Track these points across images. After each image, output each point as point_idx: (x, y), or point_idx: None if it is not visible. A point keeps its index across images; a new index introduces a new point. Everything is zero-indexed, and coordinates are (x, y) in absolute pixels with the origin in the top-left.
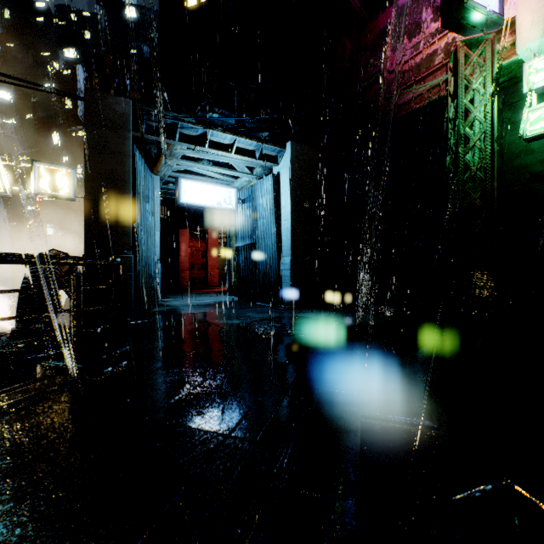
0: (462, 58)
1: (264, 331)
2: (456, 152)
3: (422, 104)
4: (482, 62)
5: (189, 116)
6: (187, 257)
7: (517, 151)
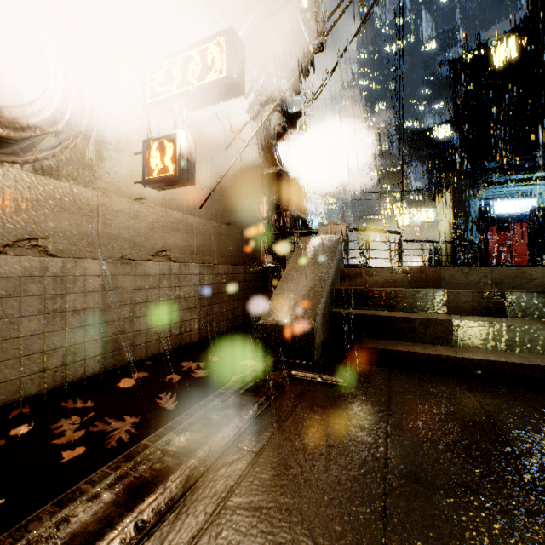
0: None
1: None
2: None
3: None
4: None
5: (501, 174)
6: (494, 246)
7: None
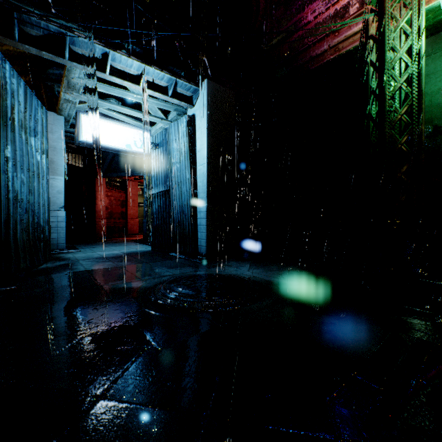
0: None
1: (170, 303)
2: (382, 93)
3: (336, 55)
4: None
5: (80, 28)
6: (104, 206)
7: None
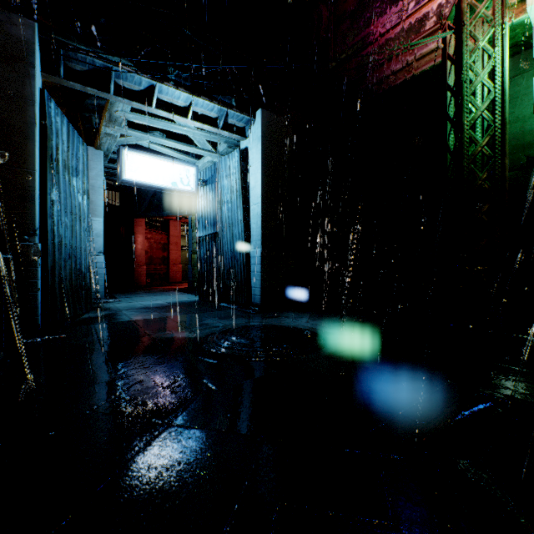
0: (467, 9)
1: (224, 352)
2: (460, 122)
3: (410, 76)
4: (490, 16)
5: (127, 60)
6: (144, 250)
7: (512, 133)
